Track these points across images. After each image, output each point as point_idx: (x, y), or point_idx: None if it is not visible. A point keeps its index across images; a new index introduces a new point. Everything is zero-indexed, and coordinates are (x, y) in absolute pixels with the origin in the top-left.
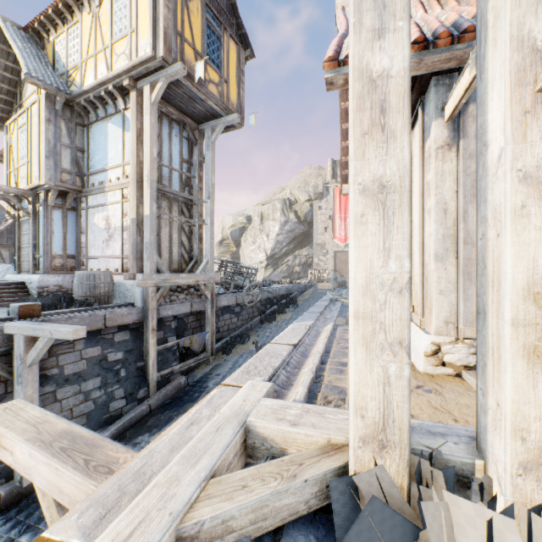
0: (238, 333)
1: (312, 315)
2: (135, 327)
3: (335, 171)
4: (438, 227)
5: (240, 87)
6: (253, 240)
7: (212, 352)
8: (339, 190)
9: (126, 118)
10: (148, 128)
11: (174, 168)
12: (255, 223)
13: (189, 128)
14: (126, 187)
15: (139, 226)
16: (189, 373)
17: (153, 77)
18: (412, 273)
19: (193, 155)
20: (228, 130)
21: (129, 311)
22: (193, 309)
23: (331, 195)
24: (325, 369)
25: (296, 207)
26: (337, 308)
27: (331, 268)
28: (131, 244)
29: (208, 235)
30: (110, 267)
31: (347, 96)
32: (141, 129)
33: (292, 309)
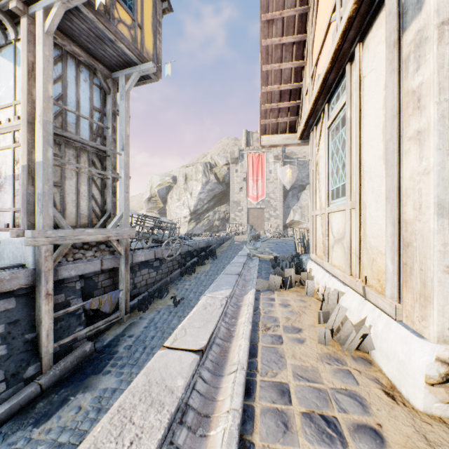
0: (157, 287)
1: (229, 278)
2: (24, 292)
3: (249, 140)
4: (443, 158)
5: (156, 37)
6: (178, 197)
7: (127, 311)
8: (252, 156)
9: (18, 51)
10: (41, 60)
11: (81, 115)
12: (180, 183)
13: (100, 74)
14: (18, 130)
15: (31, 175)
16: (98, 335)
17: (47, 1)
18: (362, 232)
19: (106, 104)
20: (144, 82)
21: (14, 274)
22: (104, 267)
23: (245, 160)
24: (255, 418)
25: (216, 169)
26: (256, 266)
27: (245, 222)
28: (22, 195)
29: (122, 189)
30: (0, 221)
31: (269, 30)
32: (34, 62)
33: (211, 261)
